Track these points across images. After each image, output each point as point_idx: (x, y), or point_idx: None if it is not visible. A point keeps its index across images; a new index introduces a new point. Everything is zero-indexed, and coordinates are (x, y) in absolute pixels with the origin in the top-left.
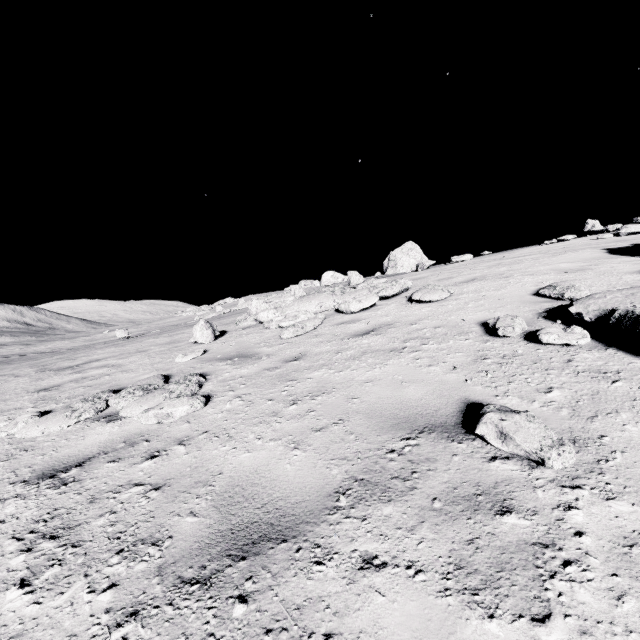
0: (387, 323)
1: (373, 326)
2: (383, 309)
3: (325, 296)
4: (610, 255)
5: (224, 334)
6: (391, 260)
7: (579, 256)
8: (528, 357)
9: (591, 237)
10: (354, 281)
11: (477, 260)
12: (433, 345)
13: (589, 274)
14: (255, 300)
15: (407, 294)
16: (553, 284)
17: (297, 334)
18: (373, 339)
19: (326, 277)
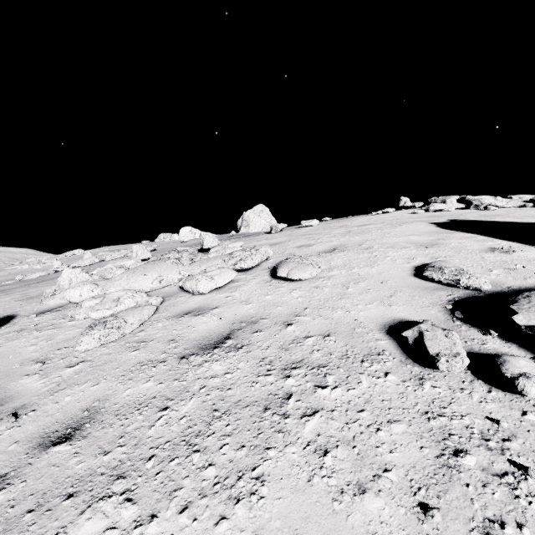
0: (250, 319)
1: (230, 324)
2: (242, 288)
3: (167, 266)
4: (444, 229)
5: (3, 324)
6: (244, 220)
7: (418, 229)
8: (533, 445)
9: (406, 211)
10: (208, 243)
11: (324, 226)
12: (337, 391)
13: (447, 250)
14: (67, 269)
15: (268, 265)
16: (436, 265)
17: (107, 341)
18: (230, 361)
19: (184, 232)
